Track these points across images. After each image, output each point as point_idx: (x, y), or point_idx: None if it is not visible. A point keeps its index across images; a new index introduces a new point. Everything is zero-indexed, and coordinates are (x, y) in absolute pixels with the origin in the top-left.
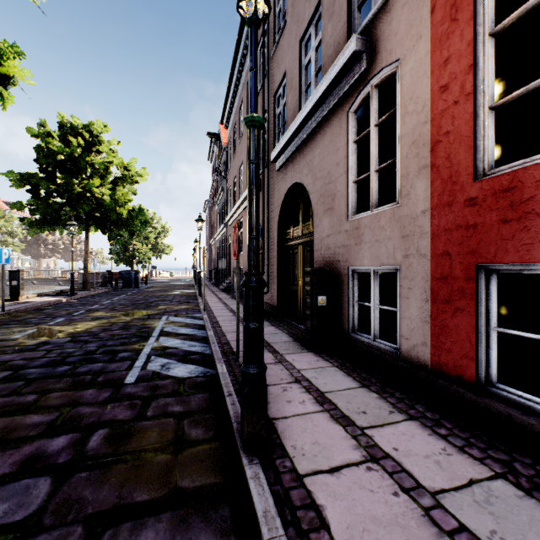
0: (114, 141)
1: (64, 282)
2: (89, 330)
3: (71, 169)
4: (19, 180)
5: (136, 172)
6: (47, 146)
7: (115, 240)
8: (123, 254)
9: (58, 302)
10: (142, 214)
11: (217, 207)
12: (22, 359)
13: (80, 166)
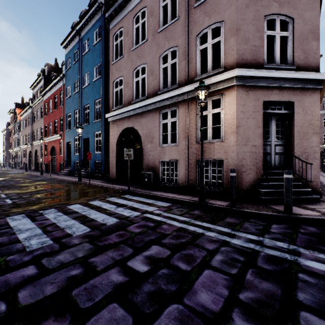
0: None
1: None
2: None
3: None
4: None
5: None
6: None
7: None
8: None
9: None
10: None
11: (14, 138)
12: None
13: None
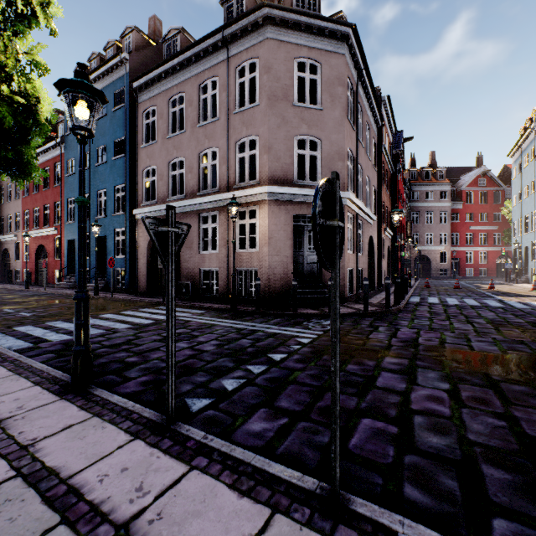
0: None
1: None
2: None
3: None
4: None
5: None
6: None
7: None
8: None
9: None
10: None
11: None
12: None
13: None
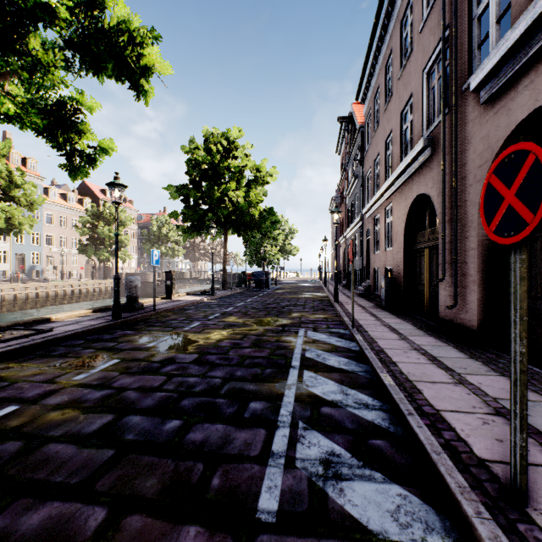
0: (247, 145)
1: (210, 281)
2: (219, 343)
3: (212, 176)
4: (175, 192)
5: (266, 172)
6: (194, 158)
7: (248, 243)
8: (255, 256)
9: (200, 302)
10: (272, 214)
11: (347, 201)
12: (137, 389)
13: (219, 172)
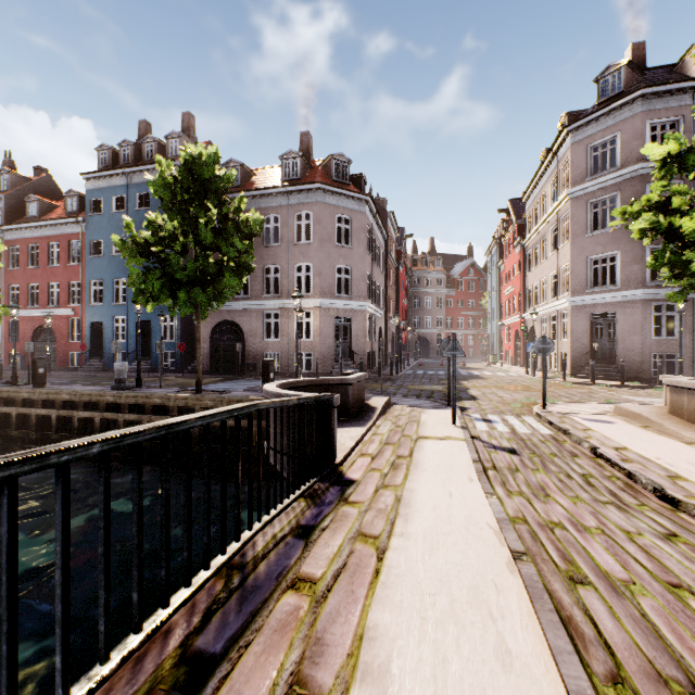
0: None
1: None
2: None
3: None
4: None
5: None
6: None
7: None
8: None
9: None
10: None
11: None
12: None
13: None
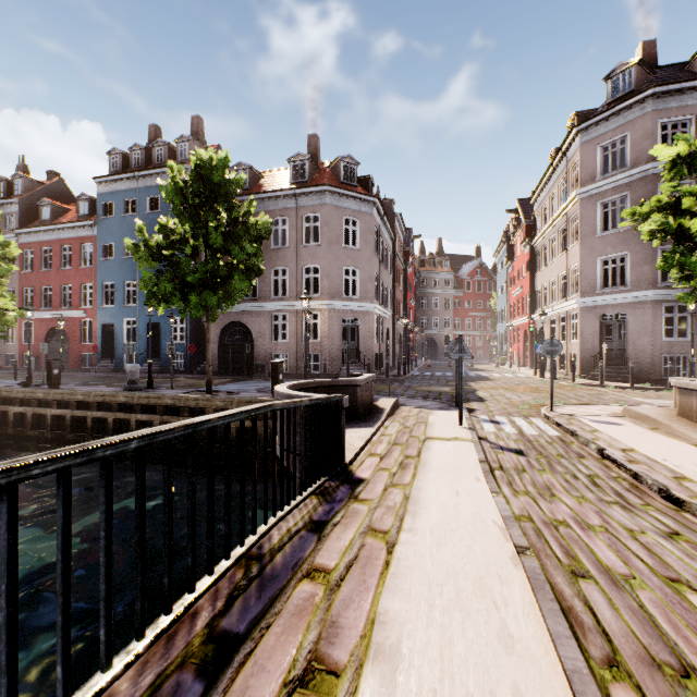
0: None
1: None
2: None
3: None
4: None
5: None
6: None
7: None
8: None
9: None
10: None
11: None
12: None
13: None
